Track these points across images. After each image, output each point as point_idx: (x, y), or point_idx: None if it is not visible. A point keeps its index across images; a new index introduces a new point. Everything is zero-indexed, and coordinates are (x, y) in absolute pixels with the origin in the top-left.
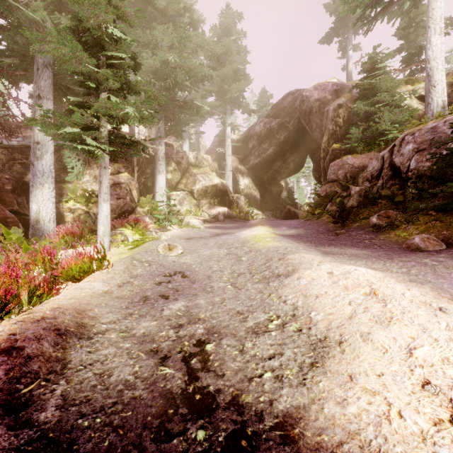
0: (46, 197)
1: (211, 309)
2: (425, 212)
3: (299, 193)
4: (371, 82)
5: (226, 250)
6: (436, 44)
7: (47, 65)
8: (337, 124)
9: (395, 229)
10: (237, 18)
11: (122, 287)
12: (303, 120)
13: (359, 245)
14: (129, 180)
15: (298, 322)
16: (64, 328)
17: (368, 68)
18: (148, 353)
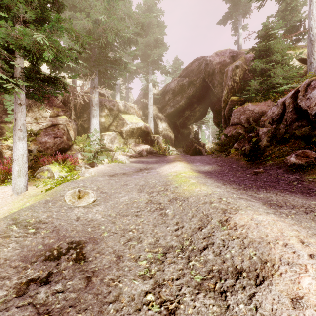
0: None
1: None
2: None
3: (201, 135)
4: (266, 44)
5: (147, 196)
6: None
7: None
8: (234, 81)
9: None
10: None
11: None
12: (207, 79)
13: (292, 189)
14: (66, 122)
15: None
16: None
17: (262, 34)
18: None
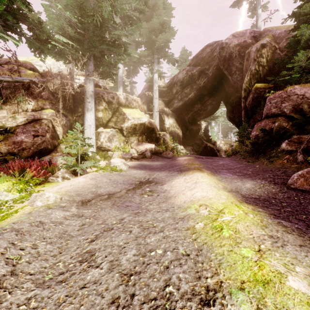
0: None
1: None
2: None
3: (211, 131)
4: None
5: None
6: None
7: None
8: (260, 64)
9: None
10: None
11: None
12: (222, 66)
13: None
14: (53, 116)
15: None
16: None
17: None
18: None
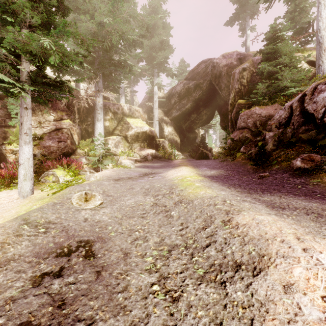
0: None
1: None
2: None
3: (208, 139)
4: (274, 47)
5: (153, 199)
6: (325, 17)
7: None
8: (242, 84)
9: (325, 173)
10: (162, 0)
11: None
12: (214, 82)
13: (296, 193)
14: (70, 125)
15: None
16: None
17: (270, 36)
18: None
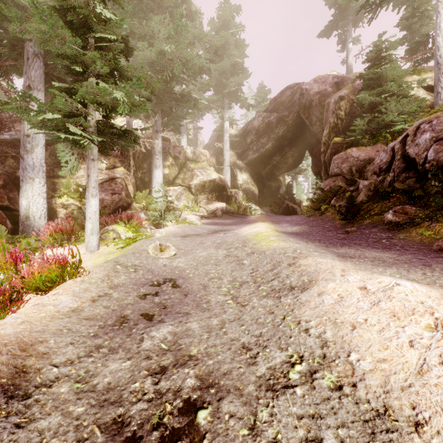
0: (36, 192)
1: (207, 339)
2: None
3: (297, 188)
4: (377, 71)
5: (225, 251)
6: None
7: (38, 54)
8: (338, 117)
9: (416, 227)
10: (235, 11)
11: (97, 302)
12: (302, 114)
13: (377, 246)
14: (124, 174)
15: (333, 370)
16: None
17: (373, 57)
18: (108, 428)
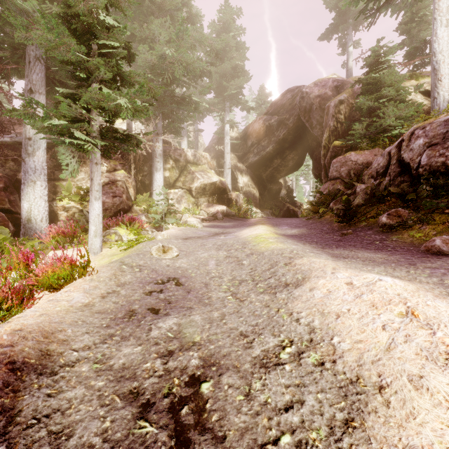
0: (38, 195)
1: (209, 329)
2: (441, 211)
3: (297, 191)
4: (375, 76)
5: (226, 253)
6: (442, 37)
7: (40, 58)
8: (338, 121)
9: (408, 229)
10: (236, 13)
11: (106, 298)
12: (303, 117)
13: (370, 247)
14: (125, 177)
15: (317, 351)
16: (22, 360)
17: (371, 62)
18: (126, 397)
